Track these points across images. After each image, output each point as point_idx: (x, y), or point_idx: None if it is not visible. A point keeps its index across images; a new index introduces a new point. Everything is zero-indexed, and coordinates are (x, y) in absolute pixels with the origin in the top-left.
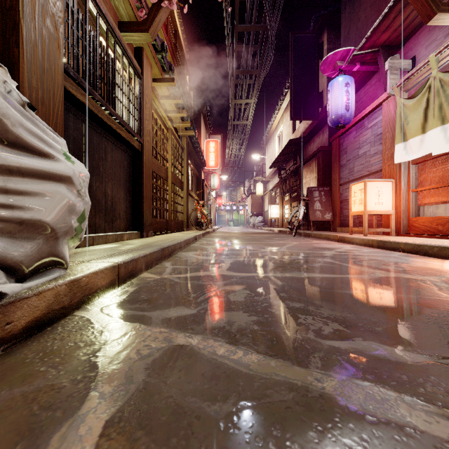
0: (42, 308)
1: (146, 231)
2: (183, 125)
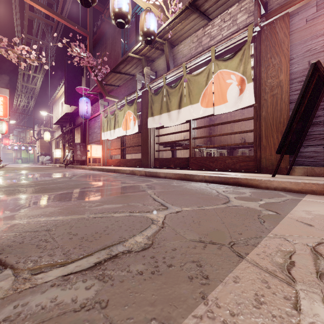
0: None
1: None
2: None
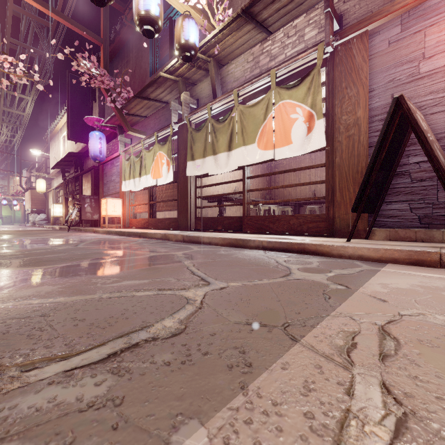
0: None
1: None
2: None
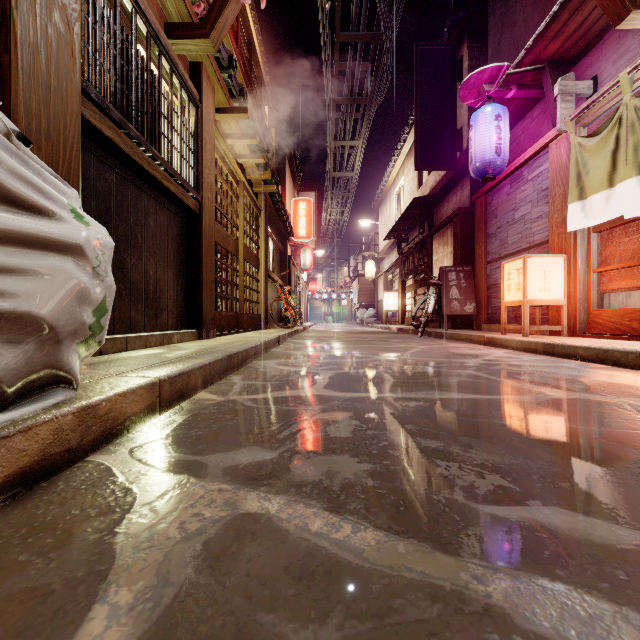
0: (32, 452)
1: (207, 329)
2: (260, 177)
